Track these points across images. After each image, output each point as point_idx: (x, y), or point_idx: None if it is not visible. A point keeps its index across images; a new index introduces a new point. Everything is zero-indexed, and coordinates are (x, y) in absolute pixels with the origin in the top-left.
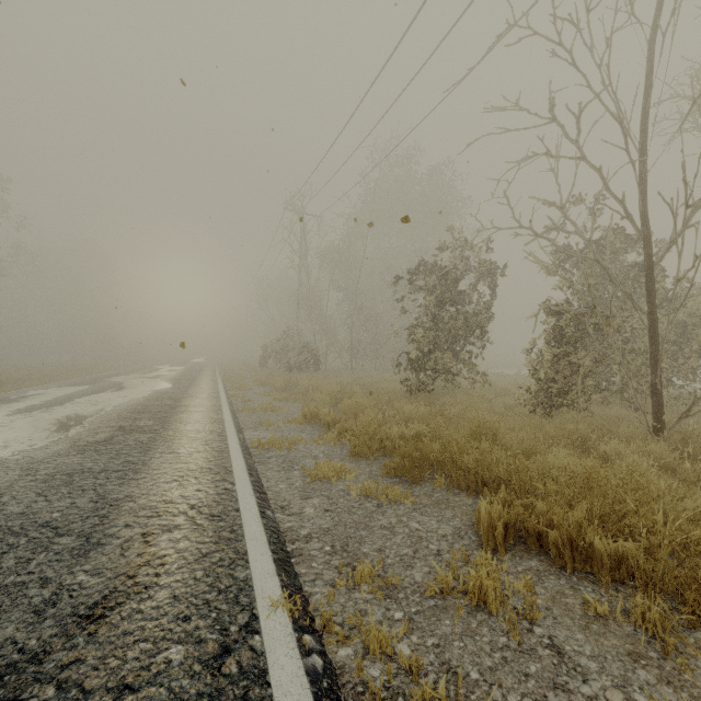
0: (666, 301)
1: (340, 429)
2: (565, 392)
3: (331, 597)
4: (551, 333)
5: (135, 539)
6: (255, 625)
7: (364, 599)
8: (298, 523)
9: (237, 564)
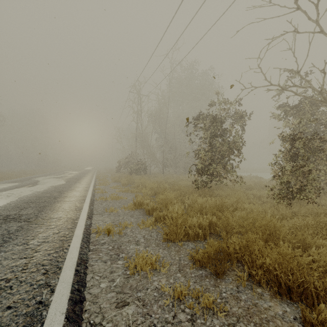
0: None
1: (156, 216)
2: (301, 190)
3: None
4: (288, 153)
5: None
6: None
7: None
8: None
9: None
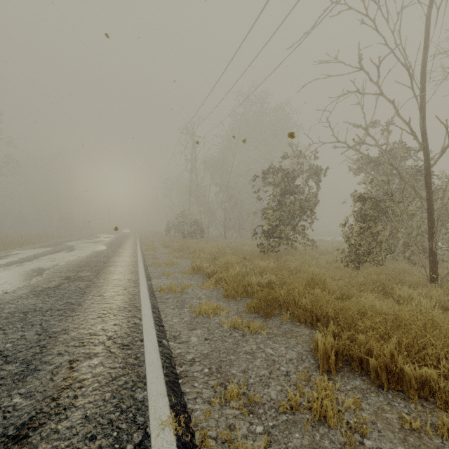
0: (434, 192)
1: (216, 278)
2: (368, 253)
3: (208, 413)
4: (358, 213)
5: (63, 365)
6: (147, 444)
7: (233, 415)
8: (185, 349)
9: (137, 386)
